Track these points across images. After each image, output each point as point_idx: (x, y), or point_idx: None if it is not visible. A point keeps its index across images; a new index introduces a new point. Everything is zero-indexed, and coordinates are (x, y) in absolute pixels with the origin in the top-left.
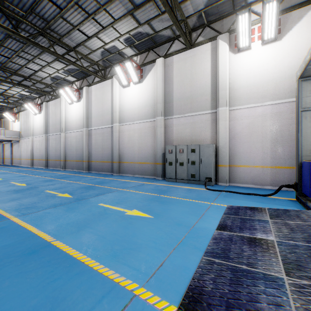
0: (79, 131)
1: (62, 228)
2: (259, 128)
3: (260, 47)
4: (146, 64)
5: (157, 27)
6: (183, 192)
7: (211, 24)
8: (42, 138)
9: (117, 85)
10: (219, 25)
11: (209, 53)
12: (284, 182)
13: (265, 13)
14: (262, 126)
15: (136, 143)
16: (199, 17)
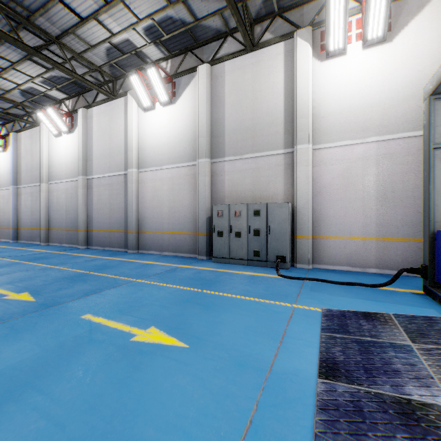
0: (72, 181)
1: None
2: (358, 178)
3: (360, 52)
4: (182, 75)
5: (199, 11)
6: (243, 283)
7: (284, 13)
8: (8, 192)
9: (134, 106)
10: (297, 15)
11: (282, 58)
12: (396, 263)
13: None
14: (363, 175)
15: (165, 200)
16: None
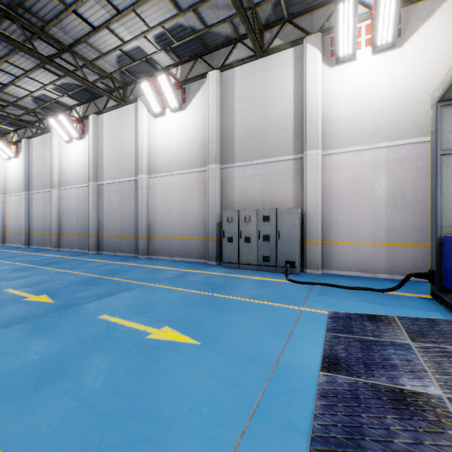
0: (83, 187)
1: (4, 381)
2: (368, 184)
3: (370, 58)
4: (192, 81)
5: (209, 19)
6: (252, 287)
7: (293, 19)
8: (20, 197)
9: (144, 112)
10: (307, 20)
11: (291, 64)
12: (405, 268)
13: (380, 1)
14: (372, 181)
15: (175, 206)
16: (276, 6)
